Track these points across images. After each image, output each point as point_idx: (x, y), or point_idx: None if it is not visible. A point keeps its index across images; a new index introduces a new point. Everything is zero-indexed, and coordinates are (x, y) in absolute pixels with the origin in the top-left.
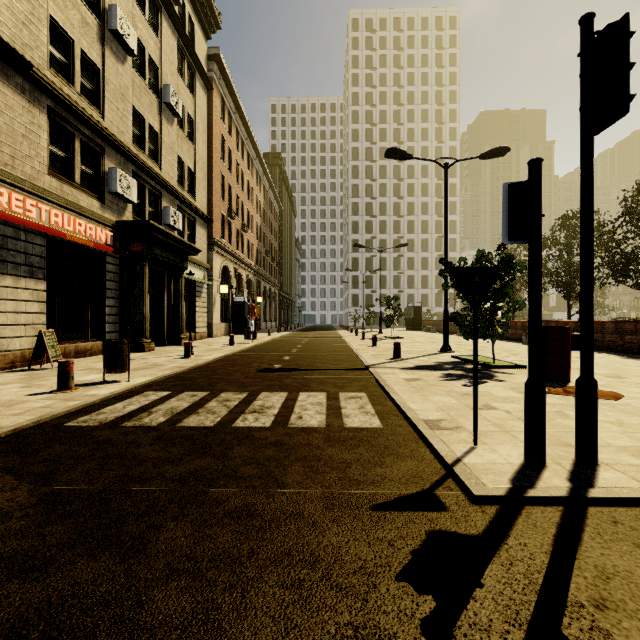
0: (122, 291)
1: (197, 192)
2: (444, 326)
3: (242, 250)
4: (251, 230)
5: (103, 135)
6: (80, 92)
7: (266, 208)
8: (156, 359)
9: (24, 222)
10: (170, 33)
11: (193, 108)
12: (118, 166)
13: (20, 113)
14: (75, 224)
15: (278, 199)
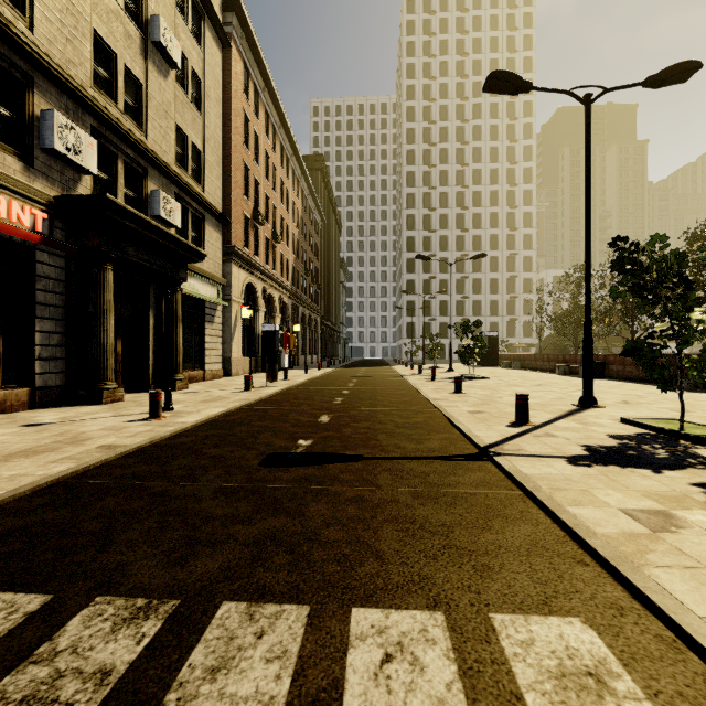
0: (69, 309)
1: (207, 180)
2: (585, 364)
3: (274, 266)
4: (286, 242)
5: (25, 51)
6: None
7: (305, 218)
8: (97, 422)
9: None
10: None
11: (201, 65)
12: (62, 113)
13: None
14: None
15: (320, 209)
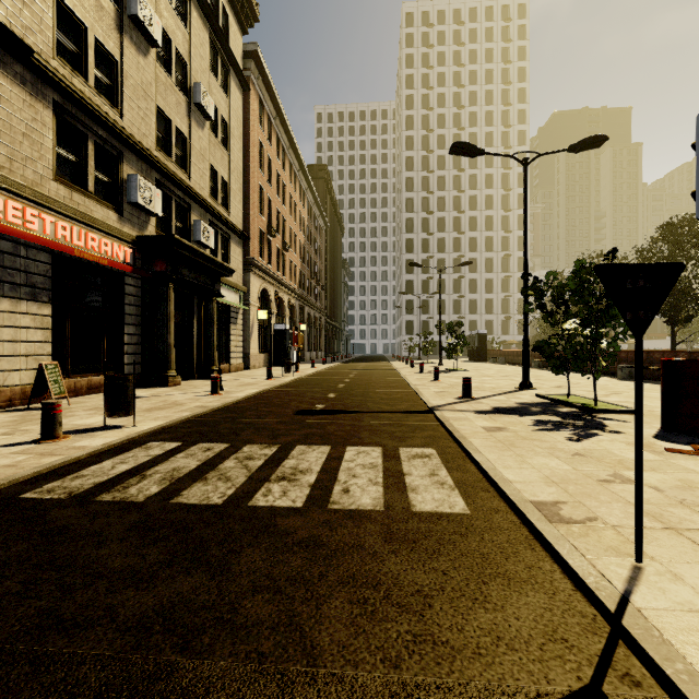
0: (144, 317)
1: (232, 206)
2: (523, 357)
3: (283, 272)
4: (294, 250)
5: (121, 137)
6: (94, 87)
7: (310, 225)
8: (178, 396)
9: (21, 234)
10: (201, 24)
11: (227, 111)
12: (139, 173)
13: (20, 107)
14: (87, 239)
15: (324, 215)
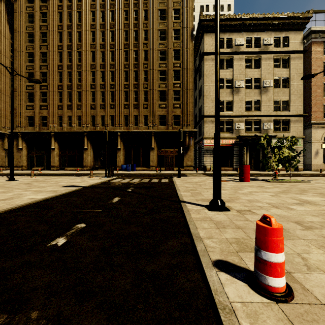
0: (239, 154)
1: (292, 106)
2: None
3: None
4: None
5: (231, 117)
6: (227, 109)
7: None
8: (231, 172)
9: (208, 145)
10: (267, 59)
11: (288, 72)
12: (238, 121)
13: (211, 124)
14: (222, 141)
15: None
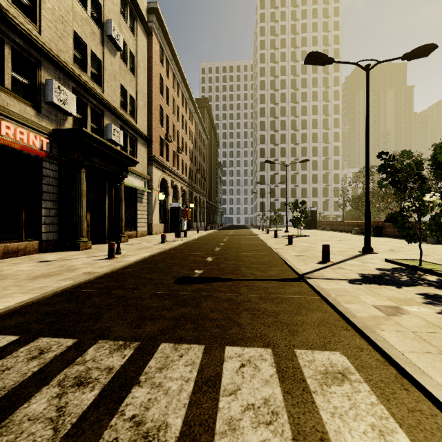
0: (60, 194)
1: (138, 117)
2: (366, 227)
3: (178, 167)
4: (185, 153)
5: (37, 46)
6: (14, 4)
7: (197, 137)
8: (79, 260)
9: None
10: None
11: (135, 47)
12: (57, 80)
13: None
14: (1, 126)
15: (206, 131)
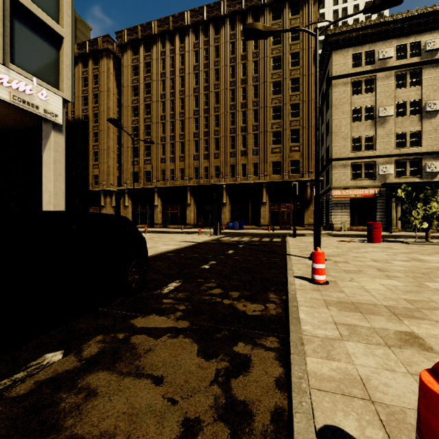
0: (385, 209)
1: None
2: None
3: None
4: None
5: (373, 158)
6: (366, 148)
7: None
8: None
9: (338, 197)
10: (433, 71)
11: None
12: (384, 163)
13: (342, 170)
14: (359, 191)
15: None
